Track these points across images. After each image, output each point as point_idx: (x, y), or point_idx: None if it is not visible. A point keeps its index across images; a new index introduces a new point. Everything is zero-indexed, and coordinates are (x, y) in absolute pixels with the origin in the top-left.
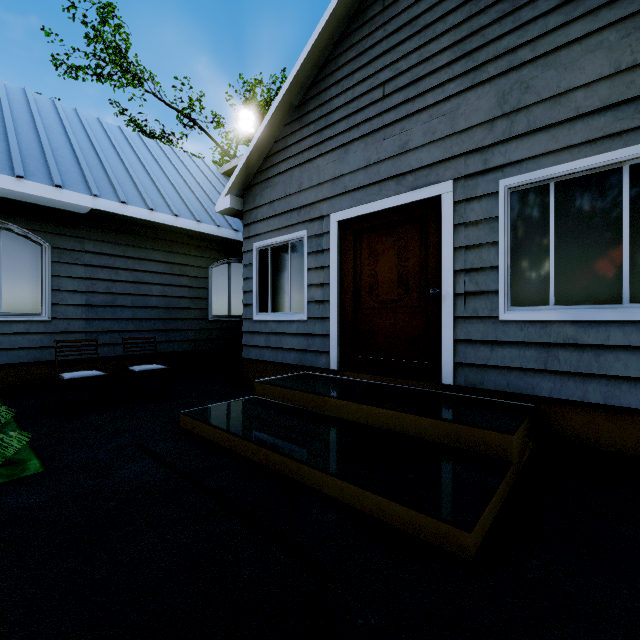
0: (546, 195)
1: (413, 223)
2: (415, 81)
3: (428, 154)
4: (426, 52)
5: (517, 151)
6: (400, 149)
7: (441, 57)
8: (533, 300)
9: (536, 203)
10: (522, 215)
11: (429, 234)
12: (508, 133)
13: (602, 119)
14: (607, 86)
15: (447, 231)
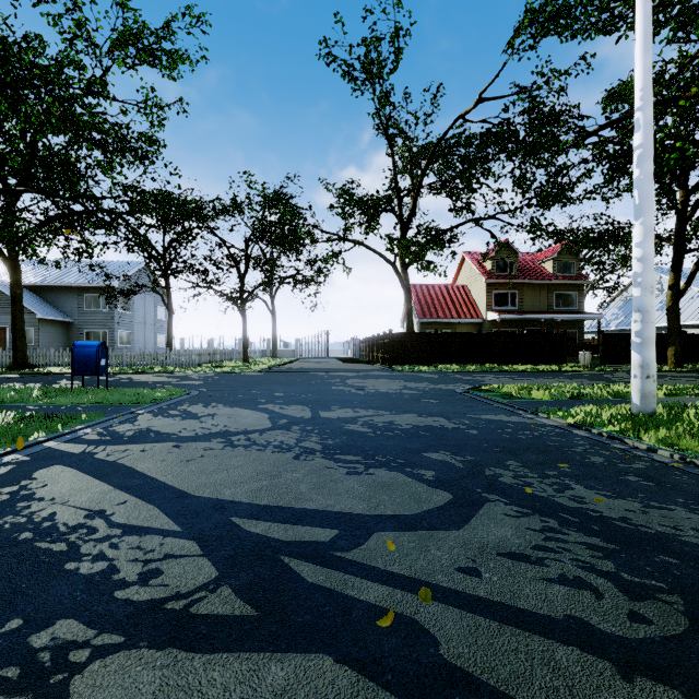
0: None
1: (3, 330)
2: (3, 308)
3: (5, 320)
4: (5, 304)
5: None
6: (0, 318)
7: (8, 306)
8: None
9: None
10: None
11: (6, 332)
12: None
13: (26, 323)
14: (27, 320)
15: (8, 333)
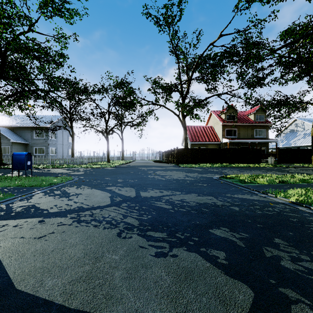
0: (4, 147)
1: None
2: None
3: None
4: None
5: (2, 144)
6: None
7: None
8: (3, 153)
9: (3, 148)
10: (3, 148)
11: None
12: (1, 143)
13: (6, 144)
14: (6, 142)
15: None
